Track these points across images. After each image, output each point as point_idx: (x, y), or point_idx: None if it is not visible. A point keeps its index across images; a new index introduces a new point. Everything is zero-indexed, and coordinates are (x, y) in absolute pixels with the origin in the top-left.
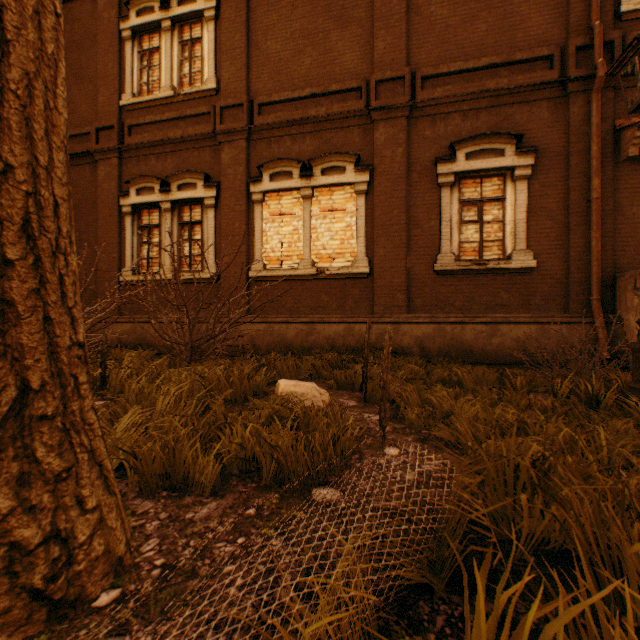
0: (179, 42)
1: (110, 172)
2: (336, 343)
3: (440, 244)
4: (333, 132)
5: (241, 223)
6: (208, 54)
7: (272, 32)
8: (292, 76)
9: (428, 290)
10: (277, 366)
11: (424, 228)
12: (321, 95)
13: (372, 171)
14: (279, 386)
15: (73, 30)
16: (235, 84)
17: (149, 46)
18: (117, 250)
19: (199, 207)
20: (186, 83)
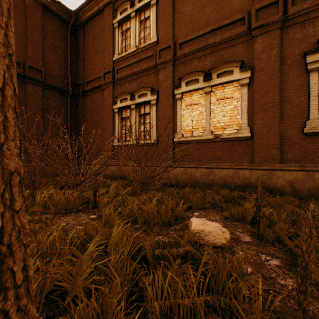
0: (139, 22)
1: (109, 93)
2: (227, 181)
3: (308, 113)
4: (224, 50)
5: (169, 112)
6: (152, 24)
7: (186, 1)
8: (198, 23)
9: (297, 147)
10: (190, 198)
11: (294, 103)
12: (216, 29)
13: (252, 70)
14: (191, 224)
15: (95, 30)
16: (166, 36)
17: (125, 28)
18: (112, 130)
19: (148, 105)
20: (142, 42)
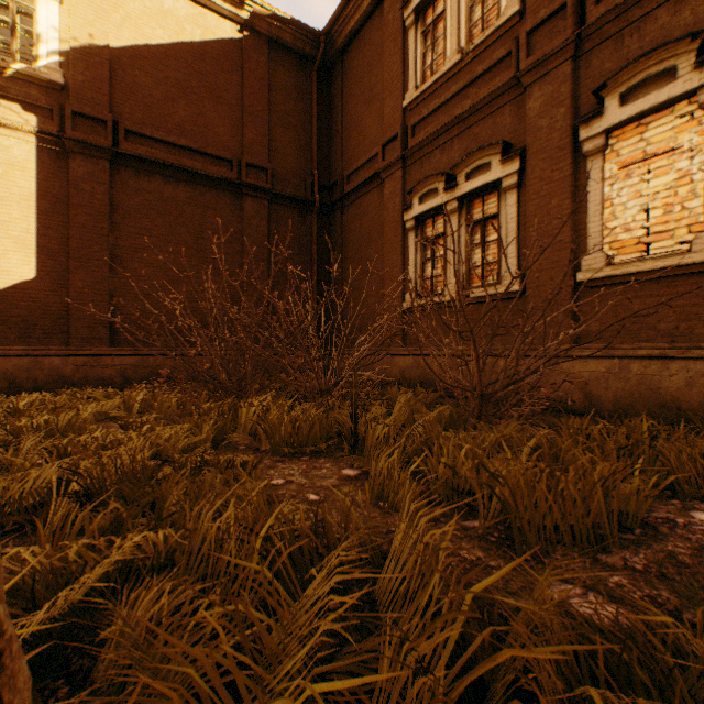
0: None
1: (394, 188)
2: None
3: None
4: None
5: (561, 198)
6: None
7: None
8: None
9: None
10: (664, 456)
11: None
12: None
13: None
14: None
15: (364, 56)
16: None
17: (432, 18)
18: (400, 273)
19: (493, 195)
20: (476, 35)
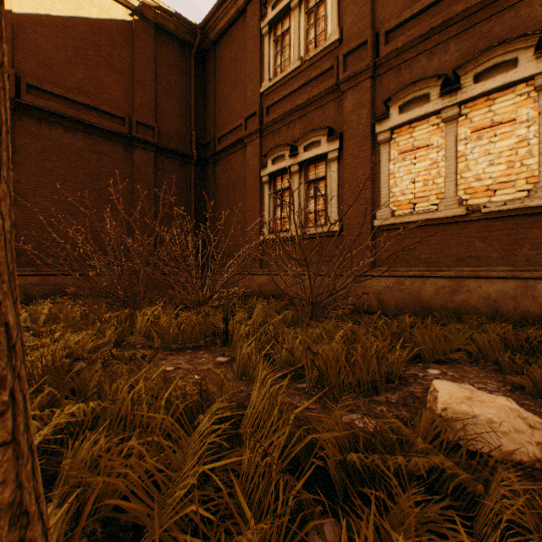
0: (305, 13)
1: (254, 151)
2: (500, 306)
3: None
4: (493, 20)
5: (364, 169)
6: (331, 9)
7: None
8: None
9: None
10: (415, 337)
11: None
12: None
13: None
14: (437, 396)
15: (231, 49)
16: (358, 24)
17: (281, 32)
18: (258, 214)
19: (322, 163)
20: (311, 49)
